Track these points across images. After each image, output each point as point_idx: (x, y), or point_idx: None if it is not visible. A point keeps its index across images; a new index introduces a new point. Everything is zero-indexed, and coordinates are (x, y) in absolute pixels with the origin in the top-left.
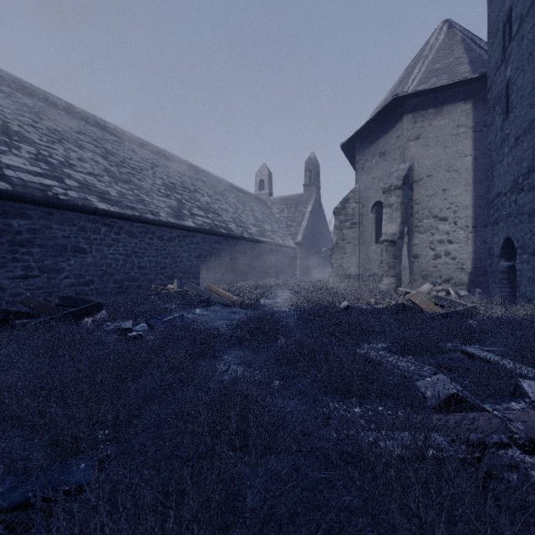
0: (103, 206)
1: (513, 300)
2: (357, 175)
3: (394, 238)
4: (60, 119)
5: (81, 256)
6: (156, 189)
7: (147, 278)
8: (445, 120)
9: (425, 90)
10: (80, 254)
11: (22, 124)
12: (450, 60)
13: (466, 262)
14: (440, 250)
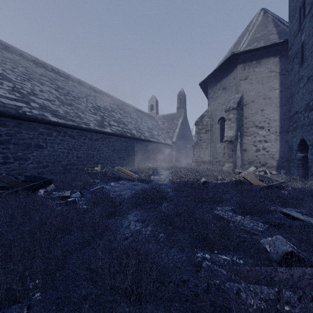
0: (54, 119)
1: (305, 177)
2: (209, 102)
3: (232, 139)
4: (29, 66)
5: (40, 150)
6: (88, 109)
7: (82, 163)
8: (262, 68)
9: (251, 50)
10: (40, 149)
11: (5, 69)
12: (266, 32)
13: (275, 153)
14: (259, 146)
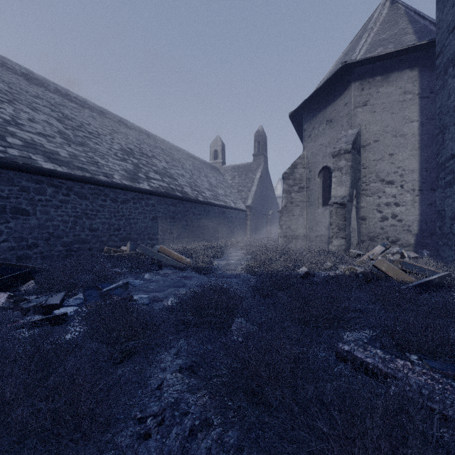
0: (48, 166)
1: None
2: (304, 143)
3: (344, 201)
4: (16, 82)
5: (23, 218)
6: (113, 153)
7: (99, 240)
8: (391, 87)
9: (374, 57)
10: (22, 216)
11: None
12: (396, 31)
13: (413, 224)
14: (387, 212)
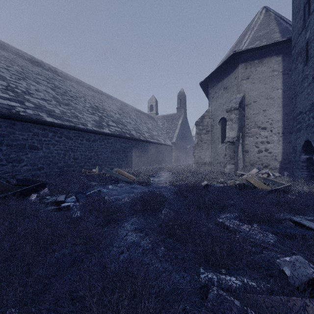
0: (50, 120)
1: (310, 179)
2: (209, 102)
3: (233, 140)
4: (25, 65)
5: (35, 151)
6: (86, 109)
7: (79, 165)
8: (265, 67)
9: (253, 48)
10: (34, 150)
11: None
12: (268, 30)
13: (278, 155)
14: (261, 147)
